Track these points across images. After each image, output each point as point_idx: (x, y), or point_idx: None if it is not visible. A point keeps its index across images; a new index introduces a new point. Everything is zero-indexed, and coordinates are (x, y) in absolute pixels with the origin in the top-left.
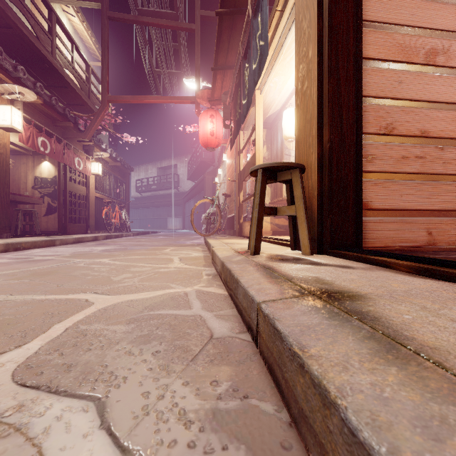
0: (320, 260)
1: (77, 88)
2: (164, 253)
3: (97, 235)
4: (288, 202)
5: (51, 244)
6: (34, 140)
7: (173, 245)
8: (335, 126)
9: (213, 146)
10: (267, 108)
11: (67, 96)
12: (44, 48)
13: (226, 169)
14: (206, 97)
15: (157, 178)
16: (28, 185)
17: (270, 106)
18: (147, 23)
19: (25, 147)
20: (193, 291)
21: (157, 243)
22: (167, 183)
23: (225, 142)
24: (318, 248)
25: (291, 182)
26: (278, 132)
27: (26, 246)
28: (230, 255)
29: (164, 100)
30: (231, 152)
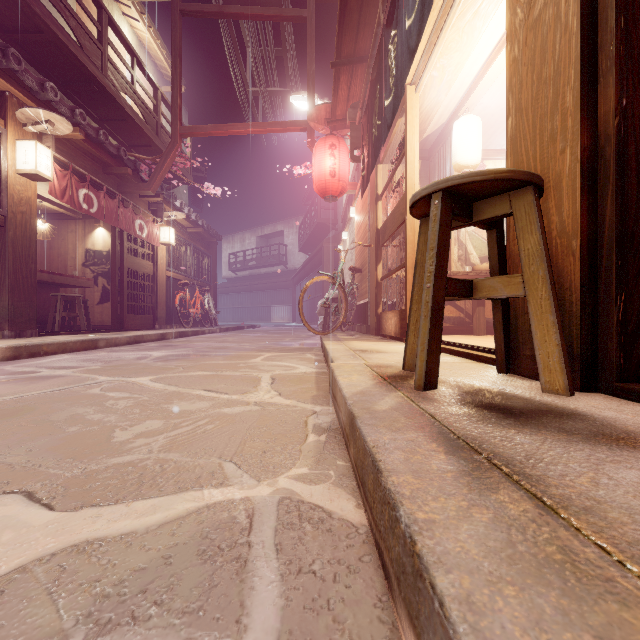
0: (626, 419)
1: (139, 121)
2: (251, 365)
3: (164, 332)
4: (494, 270)
5: (91, 346)
6: (73, 193)
7: (271, 349)
8: (635, 73)
9: (334, 193)
10: (424, 121)
11: (127, 134)
12: (90, 62)
13: (355, 231)
14: (323, 117)
15: (258, 251)
16: (78, 261)
17: (430, 117)
18: (235, 14)
19: (72, 209)
20: (272, 503)
21: (248, 345)
22: (270, 257)
23: (353, 187)
24: (584, 376)
25: (500, 225)
26: (443, 163)
27: (50, 349)
28: (368, 387)
29: (261, 129)
30: (362, 202)
